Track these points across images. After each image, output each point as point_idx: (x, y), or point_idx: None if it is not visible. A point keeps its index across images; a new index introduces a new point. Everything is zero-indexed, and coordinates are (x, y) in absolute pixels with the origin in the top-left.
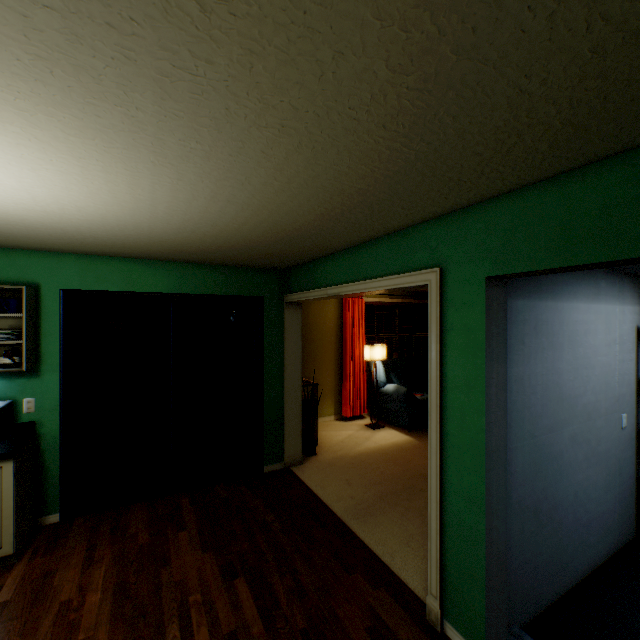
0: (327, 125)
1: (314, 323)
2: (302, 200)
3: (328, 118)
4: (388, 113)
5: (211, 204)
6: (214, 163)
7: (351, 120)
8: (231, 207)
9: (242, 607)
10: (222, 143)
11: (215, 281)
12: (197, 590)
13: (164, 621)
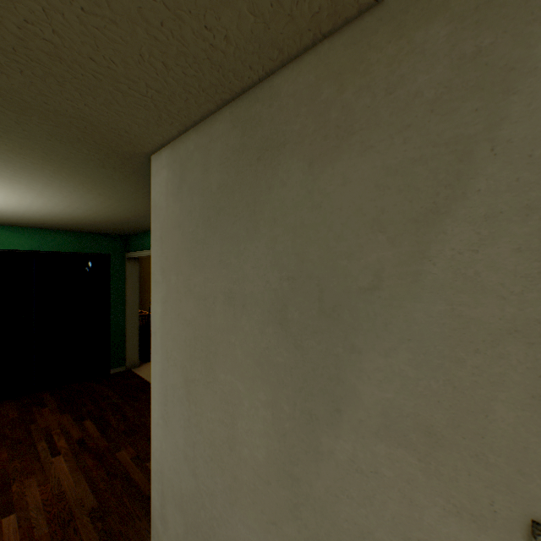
0: (119, 196)
1: None
2: (120, 210)
3: (119, 194)
4: (142, 196)
5: (68, 208)
6: (69, 199)
7: (128, 195)
8: (80, 210)
9: (88, 429)
10: (73, 195)
11: (71, 242)
12: (58, 428)
13: (36, 442)
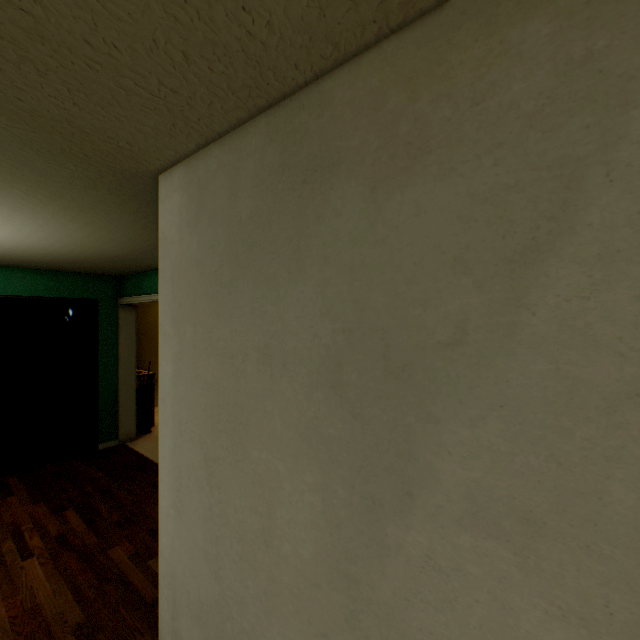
0: (113, 226)
1: (156, 322)
2: (114, 245)
3: (113, 224)
4: (143, 226)
5: (43, 241)
6: (46, 228)
7: (126, 226)
8: (60, 243)
9: (70, 522)
10: (52, 224)
11: (46, 285)
12: (29, 522)
13: None
